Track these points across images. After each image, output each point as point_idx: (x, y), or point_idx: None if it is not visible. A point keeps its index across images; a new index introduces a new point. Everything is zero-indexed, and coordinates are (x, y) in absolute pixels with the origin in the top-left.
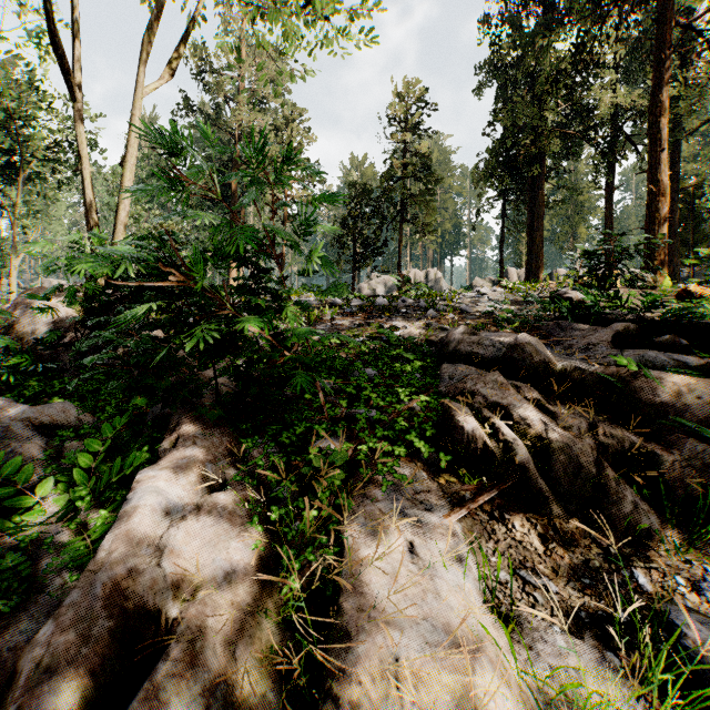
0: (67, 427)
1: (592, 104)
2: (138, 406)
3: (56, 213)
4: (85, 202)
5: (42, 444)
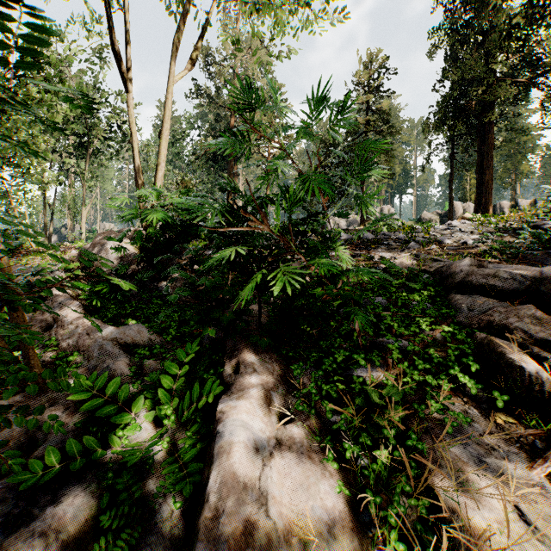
0: (142, 346)
1: (542, 53)
2: (192, 328)
3: (108, 176)
4: (135, 166)
5: (127, 361)
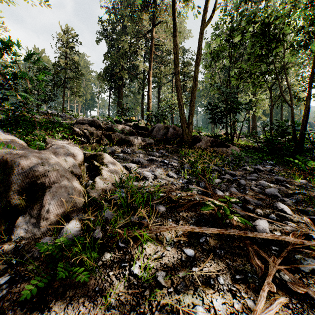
0: None
1: (137, 66)
2: None
3: None
4: None
5: None
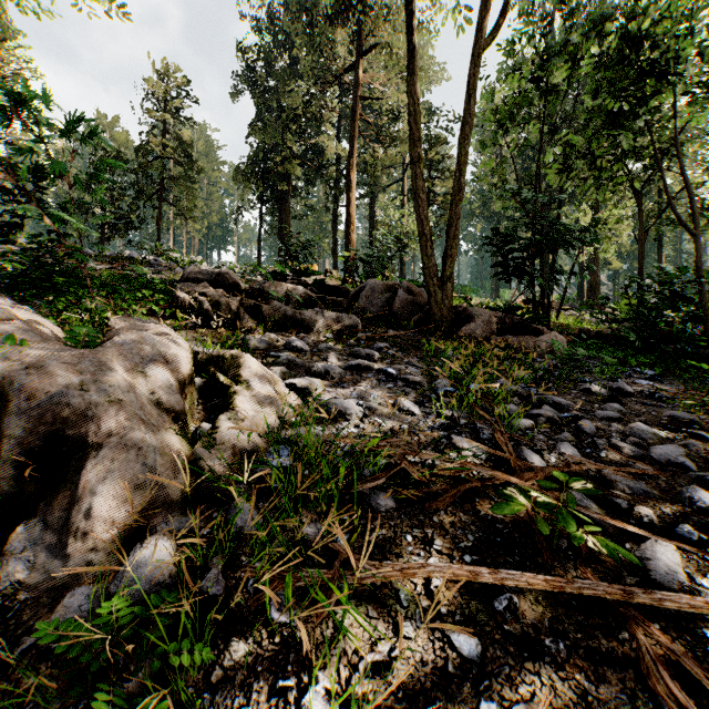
0: None
1: (323, 148)
2: None
3: None
4: None
5: None
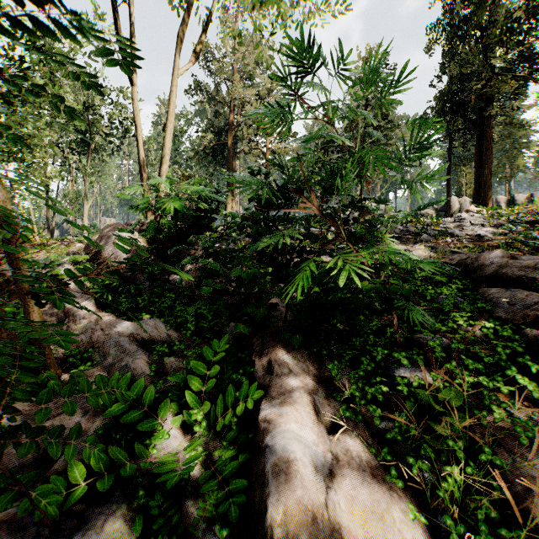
0: (160, 342)
1: None
2: (211, 323)
3: (108, 172)
4: (139, 159)
5: (145, 358)
